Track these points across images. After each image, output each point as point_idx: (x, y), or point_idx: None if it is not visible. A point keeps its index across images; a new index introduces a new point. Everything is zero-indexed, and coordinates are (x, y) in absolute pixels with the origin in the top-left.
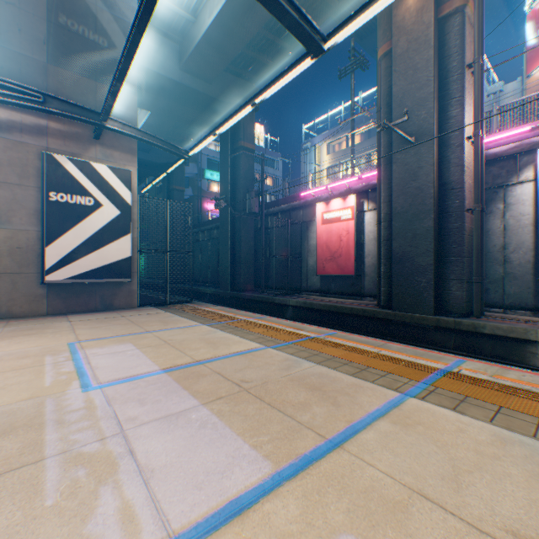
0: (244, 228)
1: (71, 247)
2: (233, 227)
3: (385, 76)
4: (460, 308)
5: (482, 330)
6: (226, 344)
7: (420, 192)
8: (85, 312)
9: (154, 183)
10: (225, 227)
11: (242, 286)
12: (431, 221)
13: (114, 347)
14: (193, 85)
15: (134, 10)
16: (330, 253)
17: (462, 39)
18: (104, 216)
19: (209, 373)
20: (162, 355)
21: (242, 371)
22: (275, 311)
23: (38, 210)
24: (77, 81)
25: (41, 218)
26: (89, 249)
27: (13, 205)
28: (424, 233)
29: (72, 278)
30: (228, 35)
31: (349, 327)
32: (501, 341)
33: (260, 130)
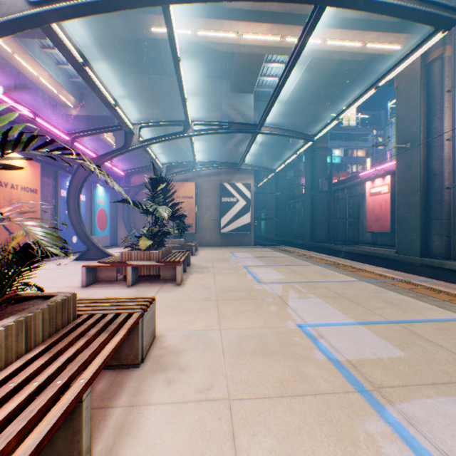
0: (319, 200)
1: (228, 219)
2: (312, 200)
3: (396, 101)
4: (439, 253)
5: (444, 266)
6: (277, 255)
7: (412, 178)
8: (233, 246)
9: (262, 182)
10: (306, 201)
11: (318, 239)
12: (418, 197)
13: (242, 253)
14: (284, 121)
15: (251, 107)
16: (374, 216)
17: (441, 75)
18: (239, 205)
19: (265, 258)
20: (255, 255)
21: (275, 259)
22: (333, 254)
23: (218, 205)
24: (230, 149)
25: (219, 208)
26: (234, 219)
27: (210, 204)
28: (414, 205)
29: (228, 231)
30: (300, 95)
31: (372, 264)
32: (454, 273)
33: (351, 112)
